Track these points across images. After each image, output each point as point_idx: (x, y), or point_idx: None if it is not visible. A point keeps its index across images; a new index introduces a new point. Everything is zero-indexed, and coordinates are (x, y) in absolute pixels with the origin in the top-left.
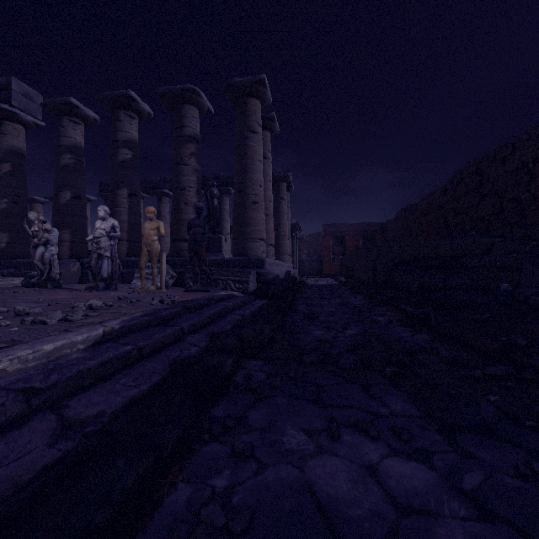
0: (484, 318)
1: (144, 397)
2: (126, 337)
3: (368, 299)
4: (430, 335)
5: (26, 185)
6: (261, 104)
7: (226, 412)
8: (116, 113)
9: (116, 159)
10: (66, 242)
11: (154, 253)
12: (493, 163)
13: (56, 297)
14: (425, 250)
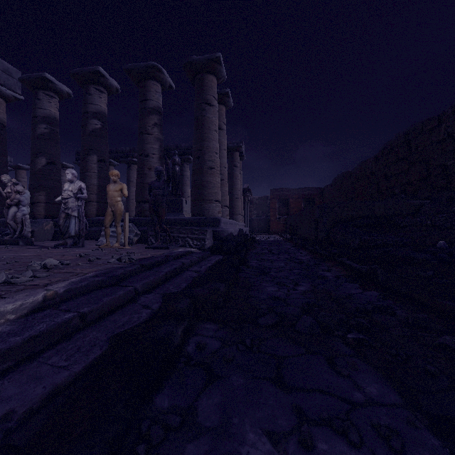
0: (429, 275)
1: (75, 381)
2: (71, 301)
3: (312, 254)
4: (380, 292)
5: (6, 152)
6: (217, 80)
7: (172, 401)
8: (87, 87)
9: (87, 129)
10: (41, 204)
11: (118, 212)
12: (421, 134)
13: (21, 255)
14: (362, 211)
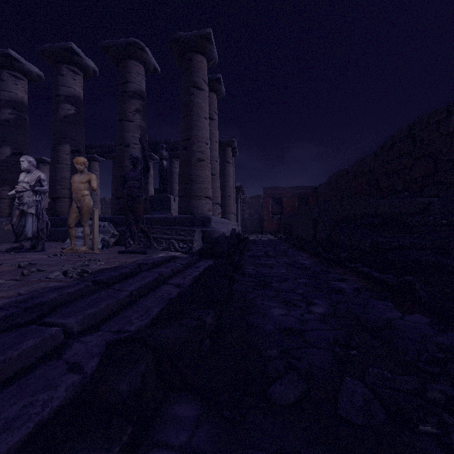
0: None
1: None
2: None
3: (315, 257)
4: (431, 318)
5: None
6: (207, 62)
7: None
8: (58, 67)
9: (58, 114)
10: (5, 200)
11: (84, 209)
12: (428, 127)
13: None
14: (365, 209)
